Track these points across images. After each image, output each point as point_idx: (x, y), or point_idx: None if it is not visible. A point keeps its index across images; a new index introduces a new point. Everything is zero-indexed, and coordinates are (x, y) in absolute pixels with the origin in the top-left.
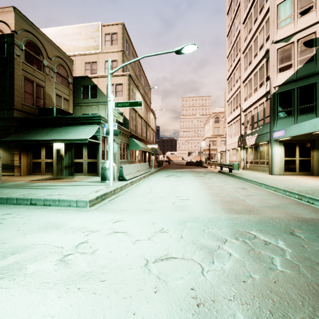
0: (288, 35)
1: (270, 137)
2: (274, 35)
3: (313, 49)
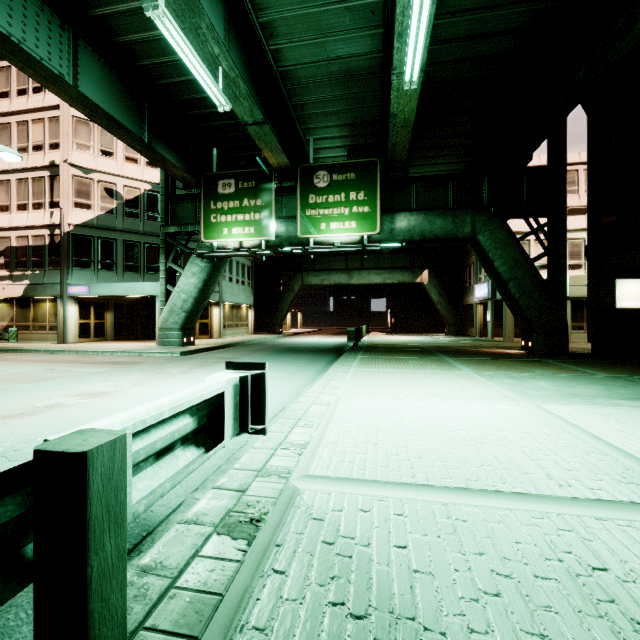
0: (88, 167)
1: (63, 292)
2: (69, 153)
3: (115, 202)
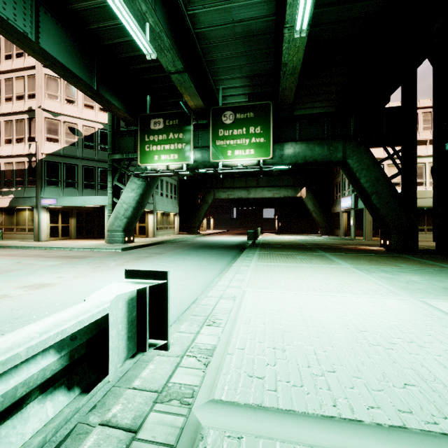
0: (56, 111)
1: (38, 203)
2: (42, 101)
3: (76, 137)
